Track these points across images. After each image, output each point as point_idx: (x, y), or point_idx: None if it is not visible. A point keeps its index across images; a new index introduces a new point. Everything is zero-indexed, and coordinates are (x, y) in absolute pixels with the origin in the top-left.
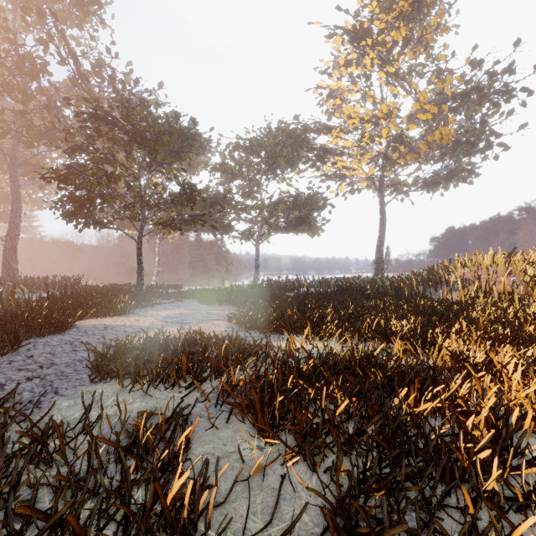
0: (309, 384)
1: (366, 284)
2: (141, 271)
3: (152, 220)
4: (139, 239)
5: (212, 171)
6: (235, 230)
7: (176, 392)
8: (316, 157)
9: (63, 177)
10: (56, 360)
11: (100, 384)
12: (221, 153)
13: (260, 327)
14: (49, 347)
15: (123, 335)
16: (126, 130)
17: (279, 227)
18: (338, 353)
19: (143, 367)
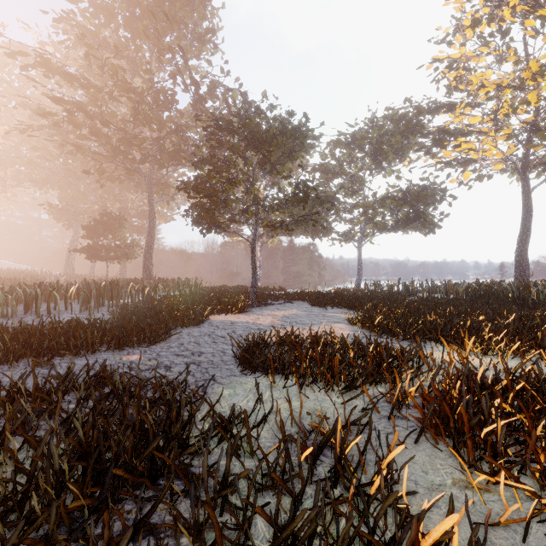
0: (519, 411)
1: (515, 289)
2: (255, 272)
3: (262, 223)
4: (253, 241)
5: (311, 172)
6: (335, 232)
7: (330, 395)
8: (434, 141)
9: (194, 187)
10: (203, 349)
11: (249, 377)
12: (321, 153)
13: (392, 333)
14: (193, 337)
15: (250, 331)
16: (245, 136)
17: (385, 226)
18: (522, 372)
19: (290, 364)
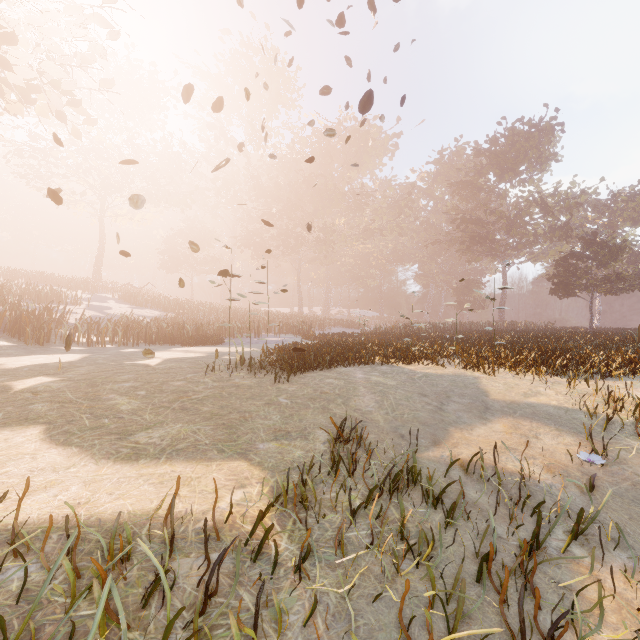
0: None
1: None
2: (592, 316)
3: (597, 289)
4: (590, 301)
5: None
6: None
7: None
8: None
9: (559, 282)
10: None
11: None
12: None
13: None
14: None
15: None
16: (586, 257)
17: None
18: None
19: None
